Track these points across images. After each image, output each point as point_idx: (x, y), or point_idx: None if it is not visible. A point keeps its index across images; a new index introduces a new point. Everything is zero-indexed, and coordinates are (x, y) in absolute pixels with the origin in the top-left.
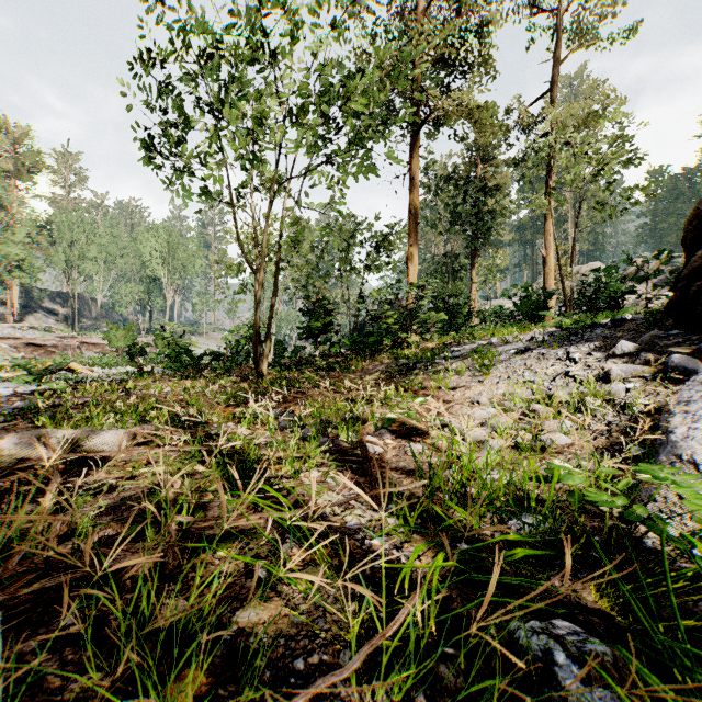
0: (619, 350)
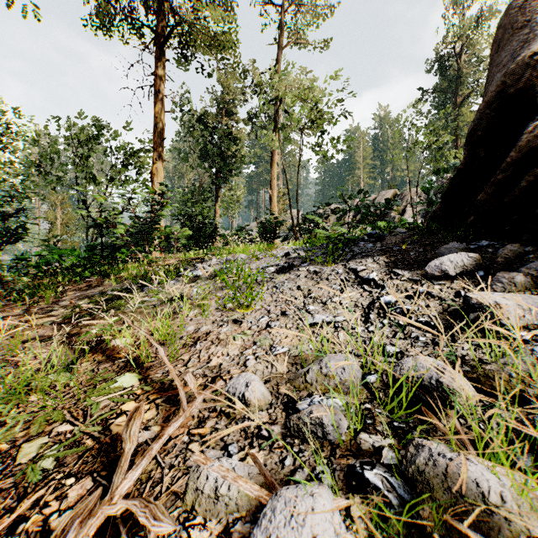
0: (448, 266)
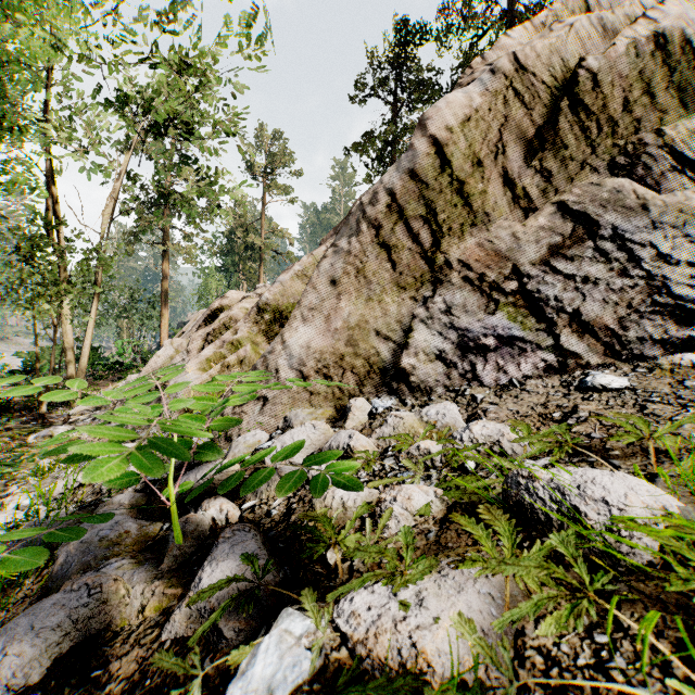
0: None
